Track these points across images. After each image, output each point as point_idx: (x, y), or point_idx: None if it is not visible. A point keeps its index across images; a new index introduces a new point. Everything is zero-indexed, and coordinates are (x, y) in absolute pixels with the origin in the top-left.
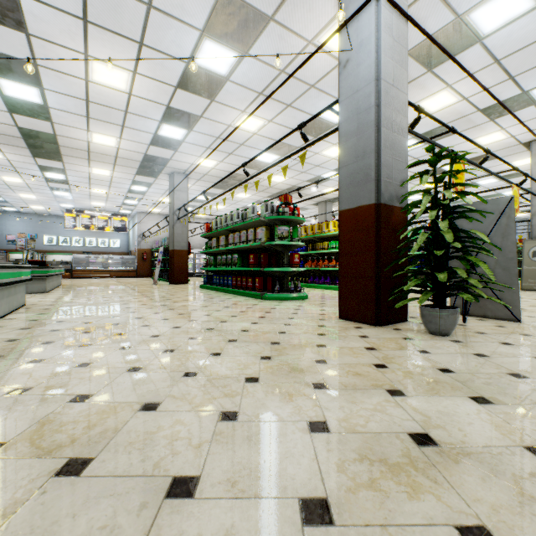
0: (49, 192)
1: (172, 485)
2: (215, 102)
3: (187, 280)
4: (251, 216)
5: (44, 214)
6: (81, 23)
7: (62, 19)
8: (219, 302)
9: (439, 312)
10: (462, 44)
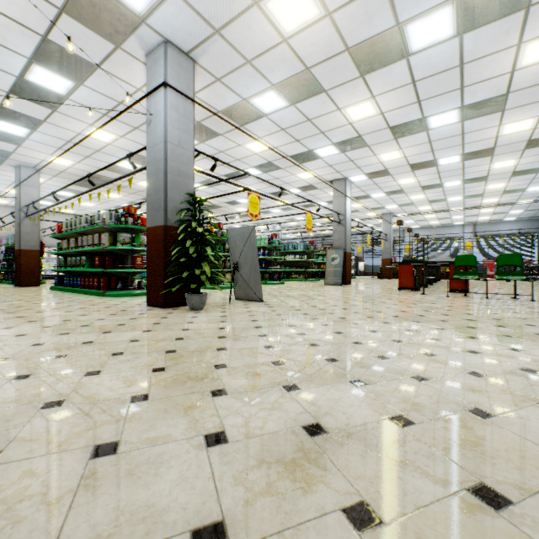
0: None
1: None
2: (58, 112)
3: (38, 282)
4: (97, 222)
5: None
6: None
7: None
8: (55, 300)
9: (192, 296)
10: (256, 115)
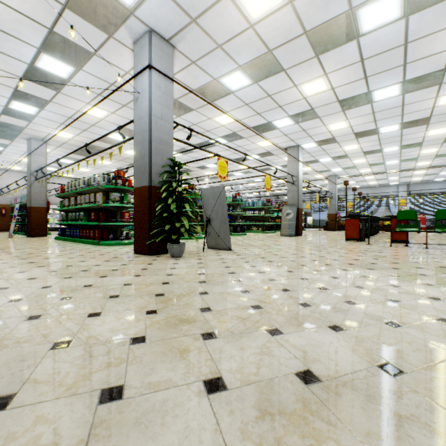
0: None
1: None
2: (61, 93)
3: (45, 233)
4: (93, 184)
5: None
6: None
7: None
8: (59, 248)
9: (172, 245)
10: (224, 93)
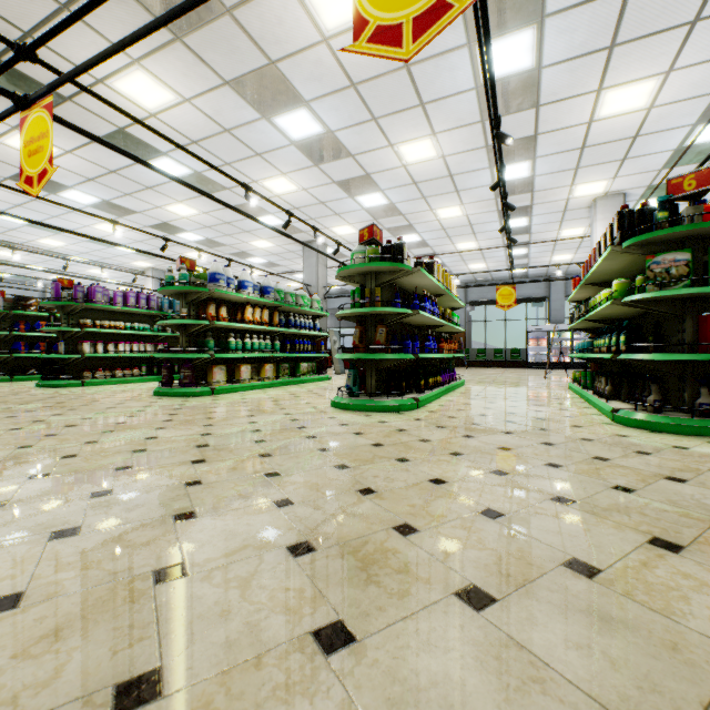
0: None
1: None
2: None
3: None
4: None
5: None
6: None
7: None
8: None
9: None
10: None
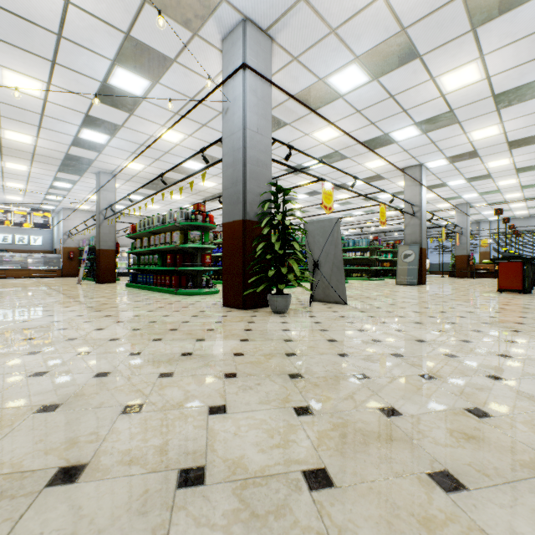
0: None
1: (33, 374)
2: (135, 116)
3: (115, 279)
4: (169, 221)
5: None
6: None
7: None
8: (133, 298)
9: (275, 298)
10: (330, 97)
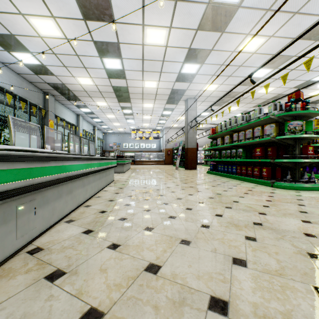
0: (125, 121)
1: None
2: (225, 33)
3: (196, 167)
4: (257, 116)
5: (123, 133)
6: (141, 0)
7: (131, 2)
8: (233, 187)
9: None
10: None
